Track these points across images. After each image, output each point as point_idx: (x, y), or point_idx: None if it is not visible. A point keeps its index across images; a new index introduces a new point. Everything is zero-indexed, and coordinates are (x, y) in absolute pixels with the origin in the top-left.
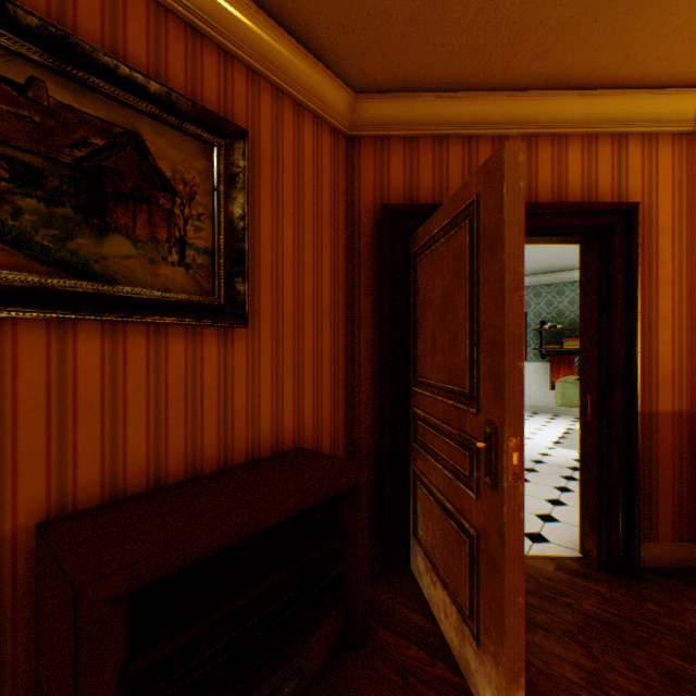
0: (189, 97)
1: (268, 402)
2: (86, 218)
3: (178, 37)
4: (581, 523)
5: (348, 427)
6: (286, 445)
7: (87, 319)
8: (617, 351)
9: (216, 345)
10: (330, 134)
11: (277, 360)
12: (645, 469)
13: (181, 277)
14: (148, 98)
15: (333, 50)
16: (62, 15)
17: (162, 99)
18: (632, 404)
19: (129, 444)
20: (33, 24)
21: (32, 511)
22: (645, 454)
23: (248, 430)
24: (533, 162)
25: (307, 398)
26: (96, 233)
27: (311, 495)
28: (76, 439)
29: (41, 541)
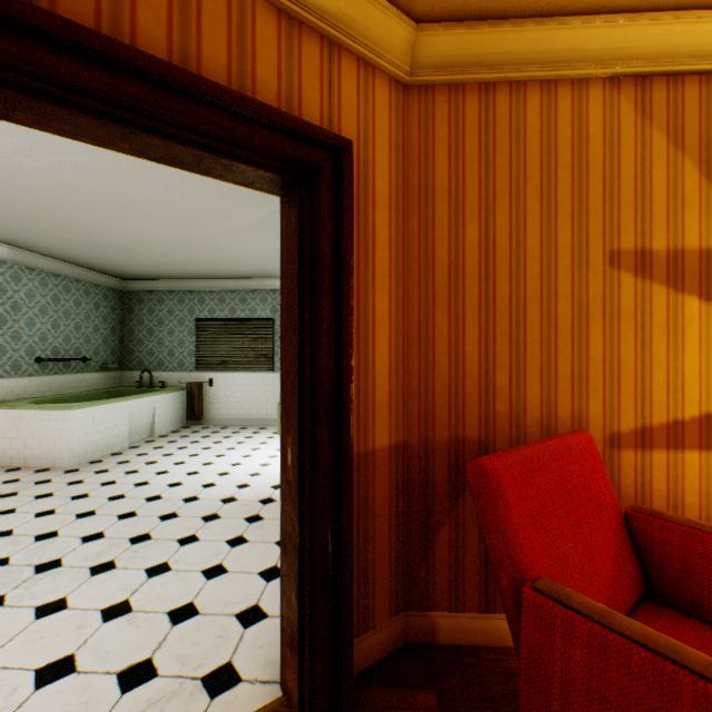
0: None
1: None
2: None
3: None
4: (283, 642)
5: None
6: None
7: None
8: (325, 368)
9: None
10: None
11: None
12: (362, 532)
13: None
14: None
15: None
16: None
17: None
18: (344, 449)
19: None
20: None
21: None
22: (362, 511)
23: None
24: (194, 9)
25: None
26: None
27: None
28: None
29: None
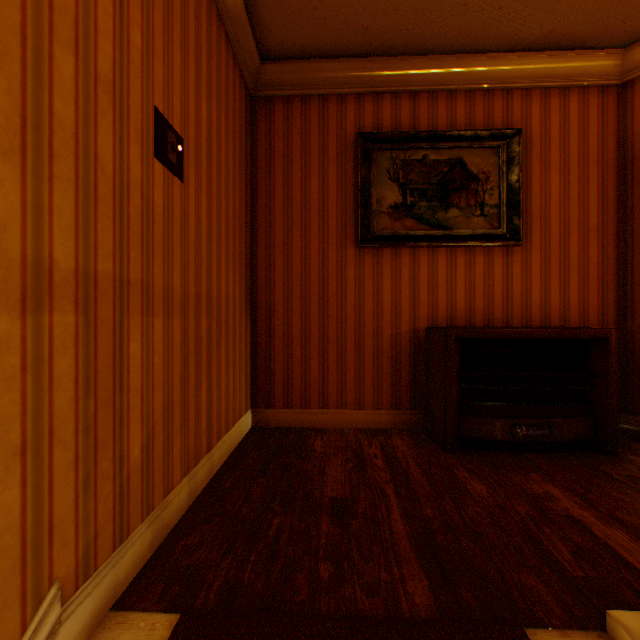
0: (485, 128)
1: (536, 293)
2: (440, 204)
3: (479, 101)
4: None
5: (618, 323)
6: (551, 323)
7: (441, 246)
8: None
9: (500, 257)
10: (596, 93)
11: (544, 266)
12: None
13: (480, 223)
14: (465, 140)
15: (591, 38)
16: (432, 125)
17: (471, 137)
18: None
19: (456, 303)
20: (424, 136)
21: (422, 322)
22: None
23: (521, 308)
24: None
25: (571, 294)
26: (444, 210)
27: (558, 332)
28: (436, 297)
29: (427, 331)
